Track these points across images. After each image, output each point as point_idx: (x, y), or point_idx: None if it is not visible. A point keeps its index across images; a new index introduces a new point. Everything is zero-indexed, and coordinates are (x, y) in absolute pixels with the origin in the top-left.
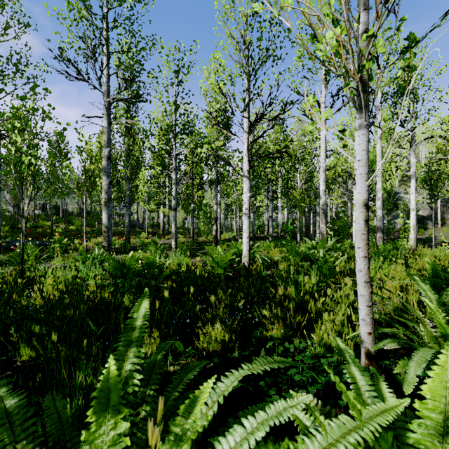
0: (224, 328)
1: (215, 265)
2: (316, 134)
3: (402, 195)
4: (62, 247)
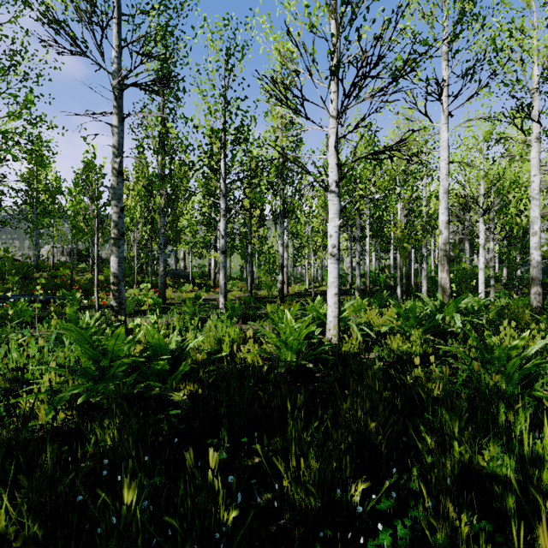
0: None
1: (281, 345)
2: None
3: None
4: (73, 304)
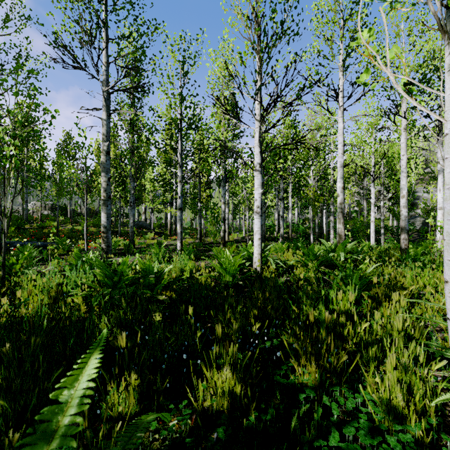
0: (233, 371)
1: (223, 271)
2: (374, 86)
3: (419, 194)
4: (64, 248)
